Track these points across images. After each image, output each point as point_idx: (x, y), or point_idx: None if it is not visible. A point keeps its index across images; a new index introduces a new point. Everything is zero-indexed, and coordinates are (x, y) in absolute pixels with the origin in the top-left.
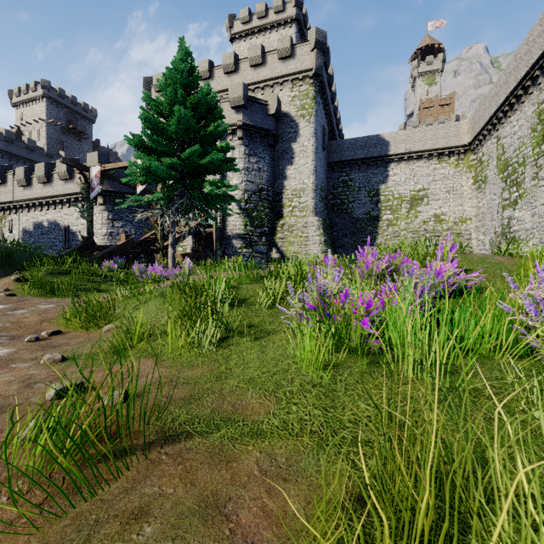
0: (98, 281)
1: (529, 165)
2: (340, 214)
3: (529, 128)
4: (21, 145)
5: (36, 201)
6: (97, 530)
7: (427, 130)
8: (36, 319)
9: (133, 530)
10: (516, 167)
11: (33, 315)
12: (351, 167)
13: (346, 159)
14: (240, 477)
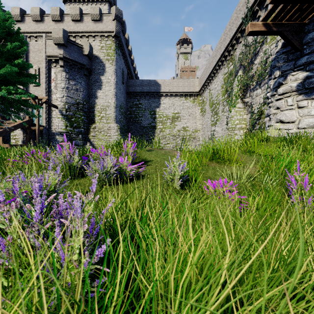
0: None
1: (220, 104)
2: (134, 123)
3: (221, 86)
4: None
5: None
6: None
7: (179, 81)
8: None
9: None
10: (216, 105)
11: None
12: (140, 96)
13: (137, 91)
14: None
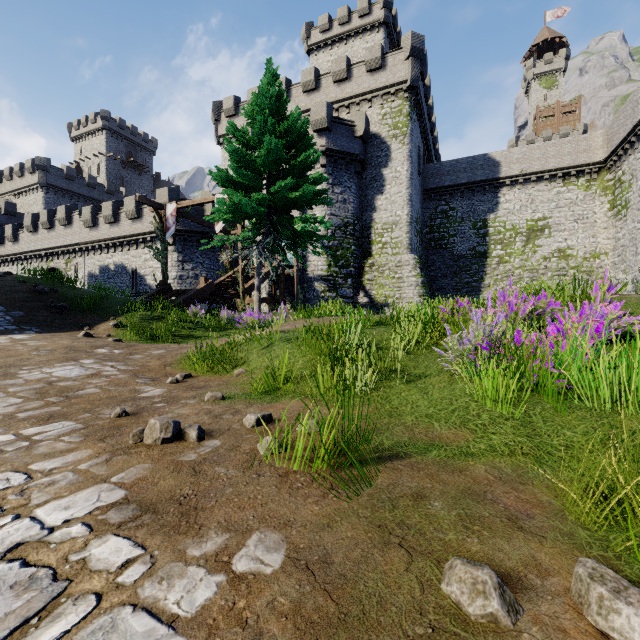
0: (190, 328)
1: None
2: (438, 251)
3: None
4: (82, 183)
5: (102, 243)
6: (396, 503)
7: (548, 146)
8: (158, 363)
9: (424, 504)
10: None
11: (154, 360)
12: (452, 193)
13: (446, 185)
14: (480, 480)
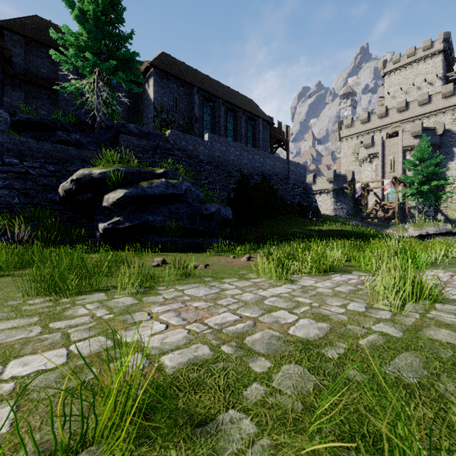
0: None
1: None
2: None
3: None
4: None
5: None
6: None
7: None
8: None
9: None
10: None
11: None
12: None
13: None
14: None
